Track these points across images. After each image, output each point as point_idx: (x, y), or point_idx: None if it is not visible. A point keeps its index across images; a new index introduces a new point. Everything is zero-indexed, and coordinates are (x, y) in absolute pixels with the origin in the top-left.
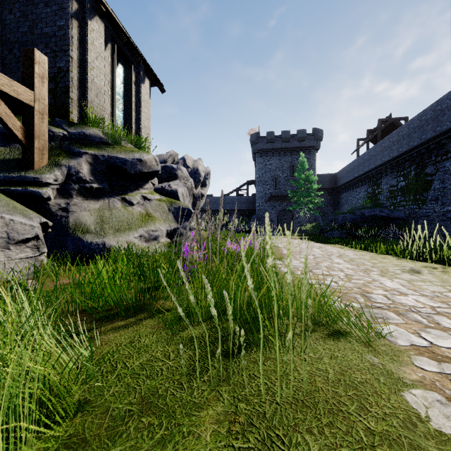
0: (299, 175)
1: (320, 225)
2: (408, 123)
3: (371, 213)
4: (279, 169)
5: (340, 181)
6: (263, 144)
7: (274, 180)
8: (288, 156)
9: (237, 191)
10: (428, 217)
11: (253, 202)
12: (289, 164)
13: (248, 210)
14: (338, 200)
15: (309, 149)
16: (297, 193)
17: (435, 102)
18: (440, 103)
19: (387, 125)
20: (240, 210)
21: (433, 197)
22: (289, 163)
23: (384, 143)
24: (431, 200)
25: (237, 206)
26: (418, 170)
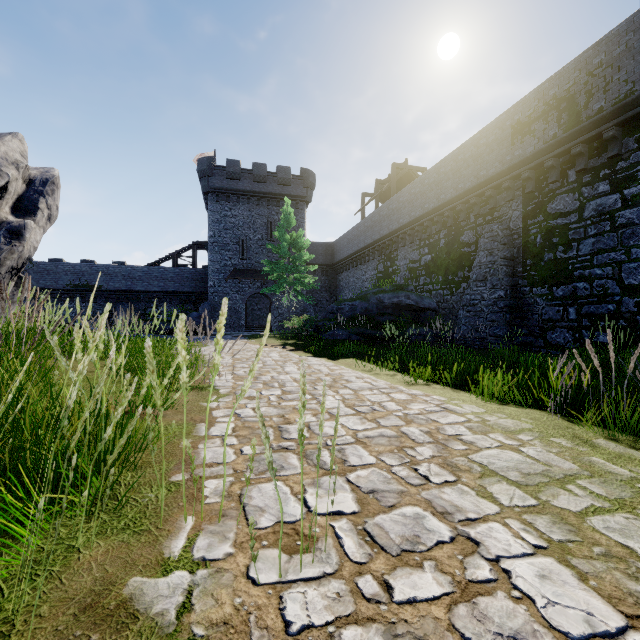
0: (281, 236)
1: (314, 320)
2: (438, 166)
3: (394, 299)
4: (249, 226)
5: (338, 254)
6: (222, 179)
7: (240, 243)
8: (264, 207)
9: (174, 258)
10: (475, 307)
11: (204, 280)
12: (265, 220)
13: (195, 293)
14: (336, 283)
15: (295, 200)
16: (277, 265)
17: (479, 133)
18: (485, 134)
19: (402, 177)
20: (180, 292)
21: (479, 276)
22: (265, 219)
23: (402, 196)
24: (477, 280)
25: (174, 286)
26: (451, 237)
